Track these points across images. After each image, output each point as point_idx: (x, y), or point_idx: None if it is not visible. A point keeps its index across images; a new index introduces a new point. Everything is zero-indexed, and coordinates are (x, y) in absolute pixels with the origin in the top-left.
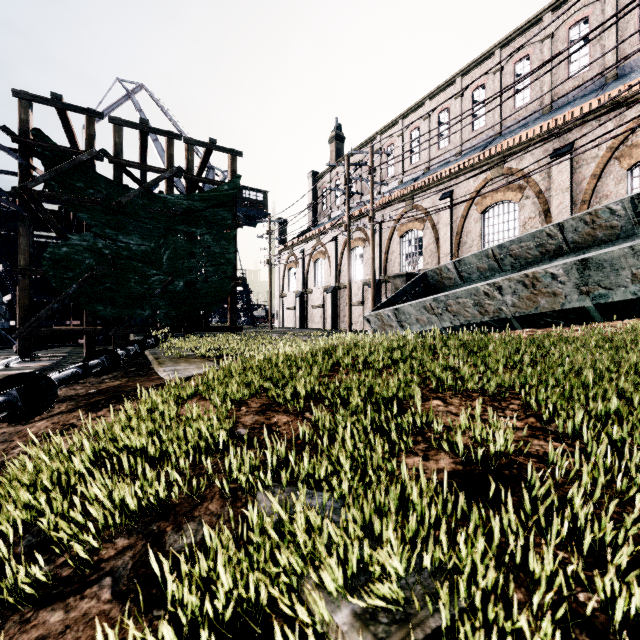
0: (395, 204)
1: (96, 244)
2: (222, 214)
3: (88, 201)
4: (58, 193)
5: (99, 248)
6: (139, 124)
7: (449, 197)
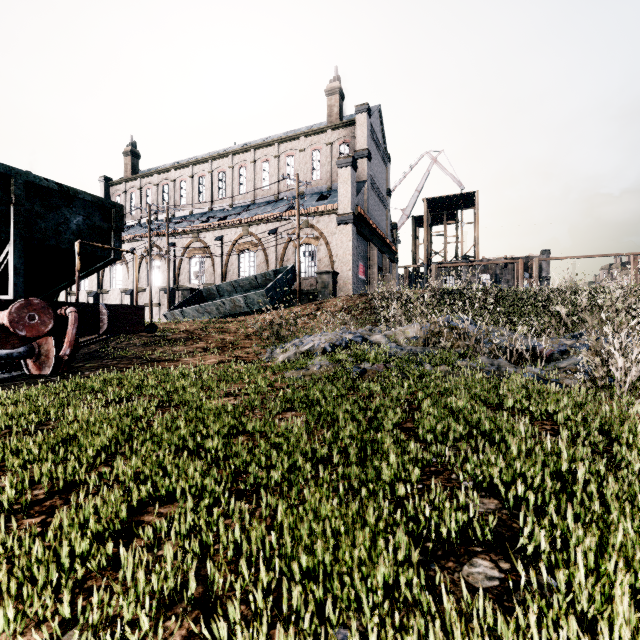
0: (186, 235)
1: None
2: None
3: None
4: None
5: None
6: None
7: (221, 240)
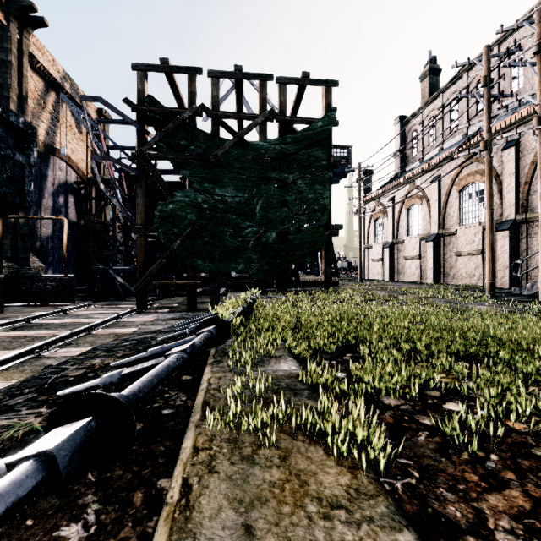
0: None
1: (196, 199)
2: (316, 155)
3: (189, 157)
4: (165, 153)
5: (198, 203)
6: (233, 72)
7: None
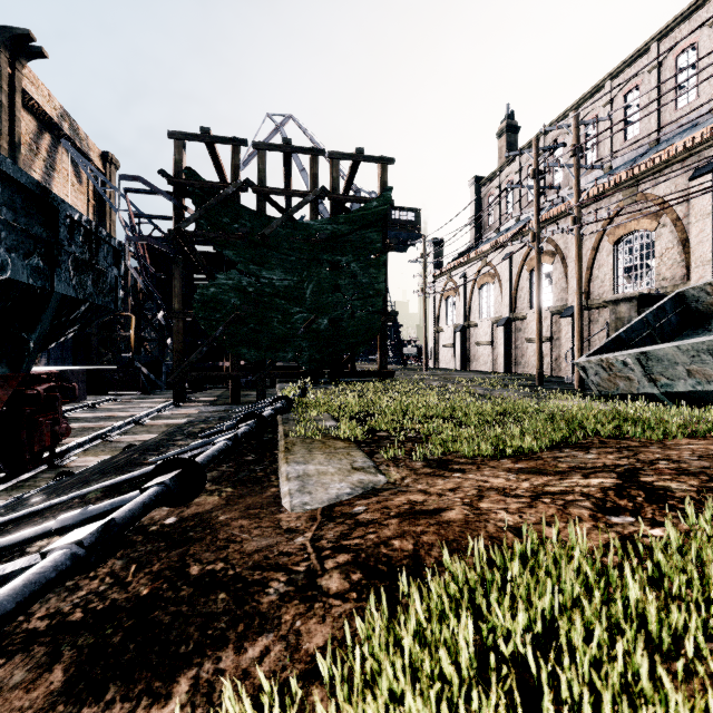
0: (604, 198)
1: (241, 282)
2: (370, 236)
3: (233, 237)
4: (206, 231)
5: (243, 286)
6: (282, 145)
7: (710, 172)
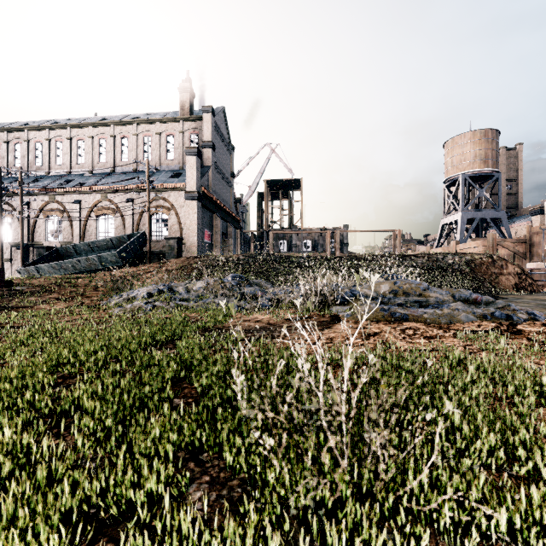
0: (41, 195)
1: None
2: None
3: None
4: None
5: None
6: None
7: (79, 204)
